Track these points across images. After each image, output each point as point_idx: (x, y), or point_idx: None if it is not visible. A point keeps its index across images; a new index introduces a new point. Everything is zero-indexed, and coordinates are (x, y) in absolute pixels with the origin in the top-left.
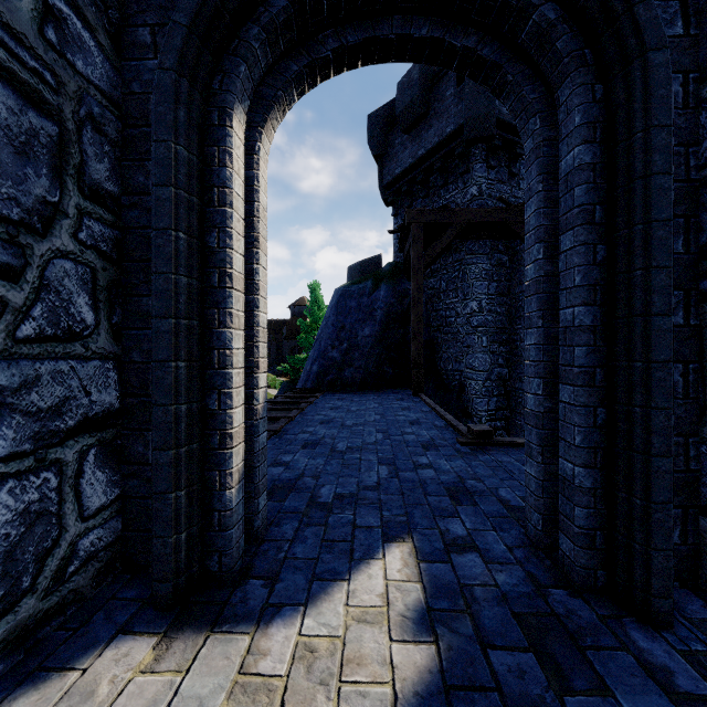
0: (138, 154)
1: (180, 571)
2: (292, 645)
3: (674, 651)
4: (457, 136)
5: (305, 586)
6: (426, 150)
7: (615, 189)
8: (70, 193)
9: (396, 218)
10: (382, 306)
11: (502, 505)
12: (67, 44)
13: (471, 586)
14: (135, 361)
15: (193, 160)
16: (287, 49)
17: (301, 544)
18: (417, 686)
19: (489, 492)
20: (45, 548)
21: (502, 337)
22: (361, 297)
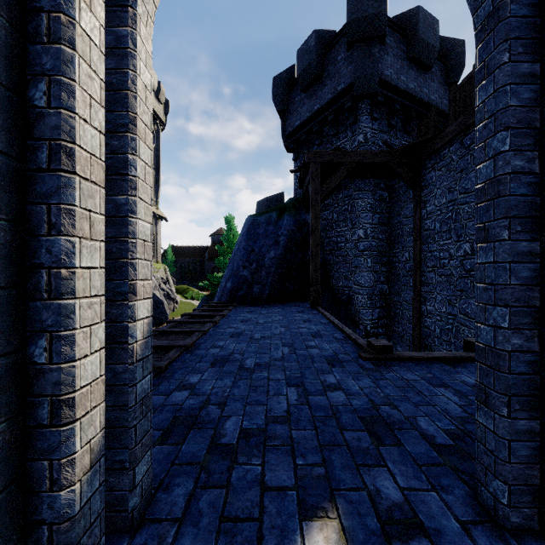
0: None
1: None
2: None
3: None
4: (347, 93)
5: None
6: (321, 105)
7: None
8: None
9: (295, 162)
10: (285, 233)
11: (428, 443)
12: None
13: None
14: None
15: None
16: None
17: (191, 527)
18: None
19: (408, 422)
20: None
21: (383, 259)
22: (268, 226)
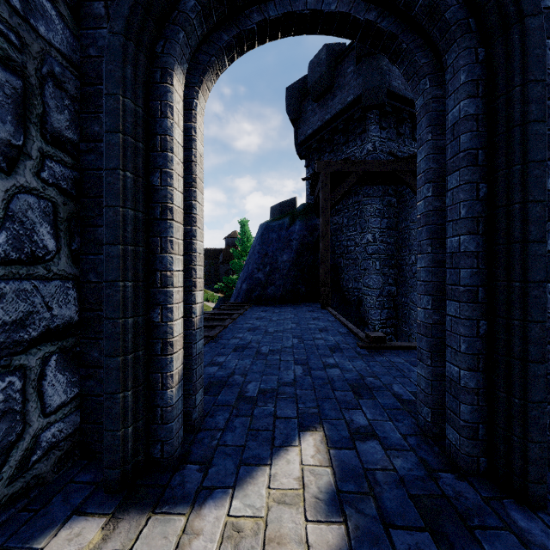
0: (94, 107)
1: (127, 459)
2: (221, 525)
3: (549, 530)
4: (356, 104)
5: (233, 470)
6: (332, 115)
7: (496, 136)
8: (33, 138)
9: (307, 168)
10: (297, 238)
11: (395, 399)
12: (31, 11)
13: (373, 470)
14: (91, 281)
15: (139, 111)
16: (219, 21)
17: (230, 432)
18: None
19: (385, 387)
20: (10, 441)
21: (391, 262)
22: (281, 231)
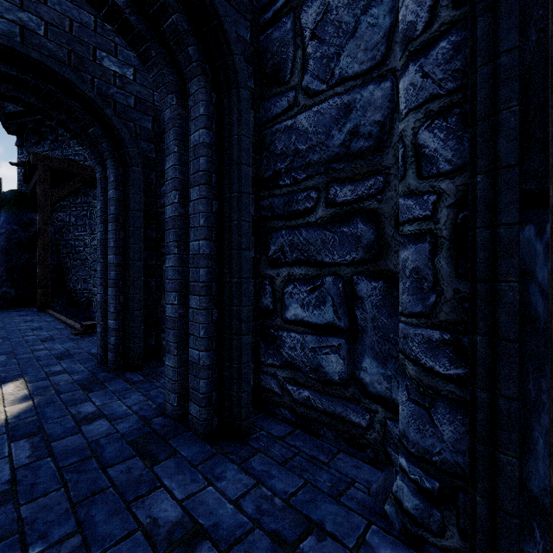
0: None
1: None
2: None
3: (138, 374)
4: None
5: None
6: None
7: (126, 211)
8: None
9: (20, 148)
10: (3, 231)
11: (90, 355)
12: None
13: (58, 383)
14: None
15: None
16: None
17: None
18: (19, 411)
19: (85, 352)
20: None
21: None
22: None
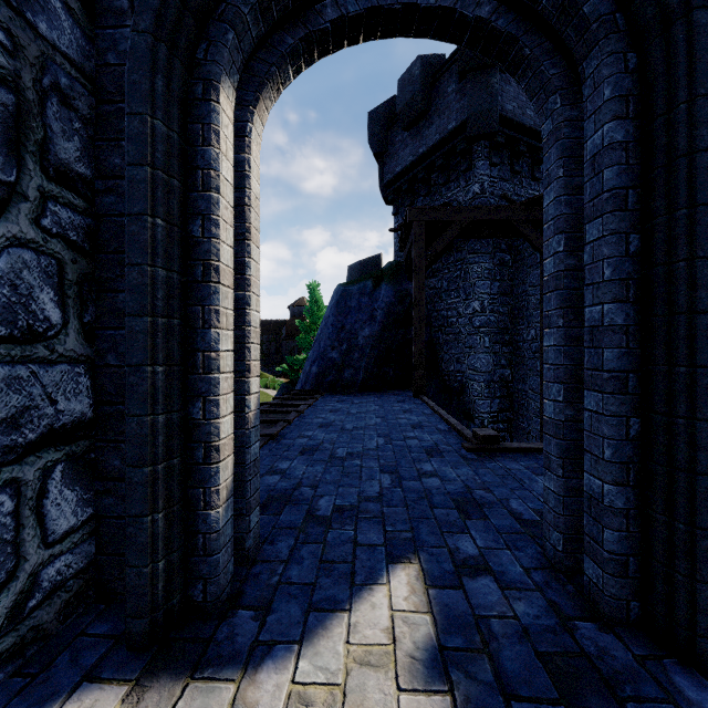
0: (114, 133)
1: (158, 605)
2: (284, 696)
3: None
4: (459, 133)
5: (300, 618)
6: (428, 148)
7: (652, 170)
8: (30, 173)
9: (396, 216)
10: (383, 306)
11: (514, 519)
12: (27, 2)
13: (487, 617)
14: (110, 365)
15: (174, 138)
16: (281, 19)
17: (296, 565)
18: None
19: (500, 503)
20: None
21: (504, 338)
22: (361, 297)
